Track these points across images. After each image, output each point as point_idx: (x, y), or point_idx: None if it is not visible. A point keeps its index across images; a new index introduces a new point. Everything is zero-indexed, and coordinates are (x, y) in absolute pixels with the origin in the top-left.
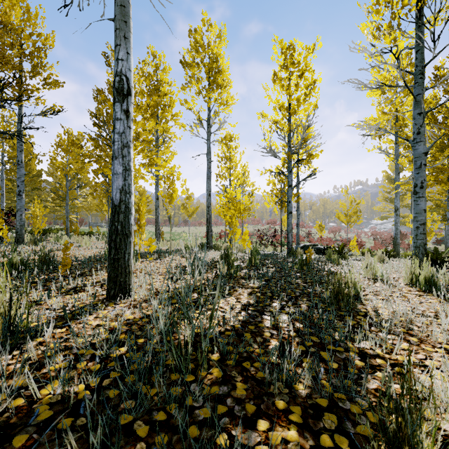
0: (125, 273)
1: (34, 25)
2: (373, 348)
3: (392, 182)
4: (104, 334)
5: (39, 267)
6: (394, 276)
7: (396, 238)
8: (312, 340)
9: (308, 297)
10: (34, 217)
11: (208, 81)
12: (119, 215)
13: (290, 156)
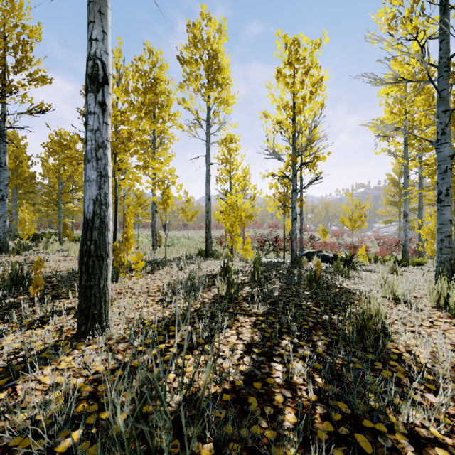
0: (100, 304)
1: (18, 16)
2: (426, 424)
3: (396, 185)
4: (55, 405)
5: (10, 286)
6: (415, 294)
7: (406, 245)
8: (340, 409)
9: (323, 328)
10: (22, 223)
11: (208, 79)
12: (92, 232)
13: (294, 159)
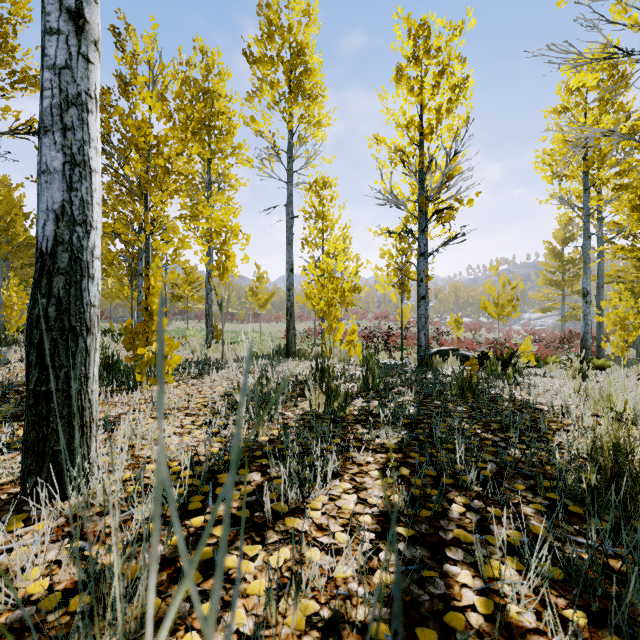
0: (71, 431)
1: None
2: None
3: (558, 257)
4: None
5: None
6: None
7: (586, 338)
8: None
9: (521, 476)
10: (7, 306)
11: (289, 89)
12: (52, 279)
13: (424, 204)
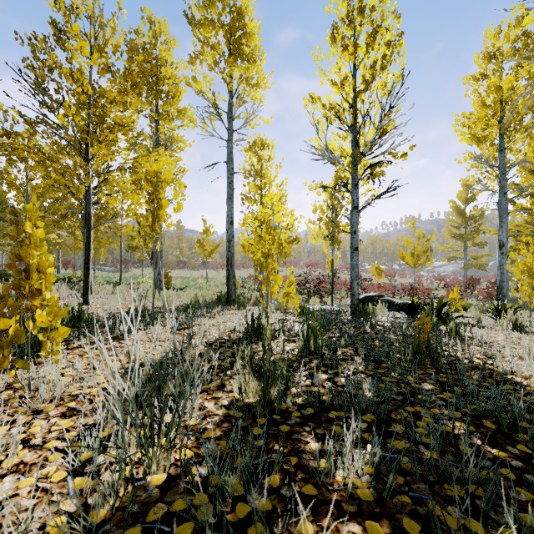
0: None
1: None
2: None
3: (462, 214)
4: None
5: None
6: None
7: (502, 286)
8: None
9: None
10: None
11: (229, 53)
12: None
13: (358, 158)
